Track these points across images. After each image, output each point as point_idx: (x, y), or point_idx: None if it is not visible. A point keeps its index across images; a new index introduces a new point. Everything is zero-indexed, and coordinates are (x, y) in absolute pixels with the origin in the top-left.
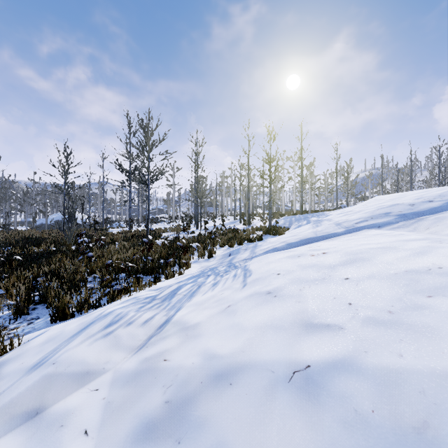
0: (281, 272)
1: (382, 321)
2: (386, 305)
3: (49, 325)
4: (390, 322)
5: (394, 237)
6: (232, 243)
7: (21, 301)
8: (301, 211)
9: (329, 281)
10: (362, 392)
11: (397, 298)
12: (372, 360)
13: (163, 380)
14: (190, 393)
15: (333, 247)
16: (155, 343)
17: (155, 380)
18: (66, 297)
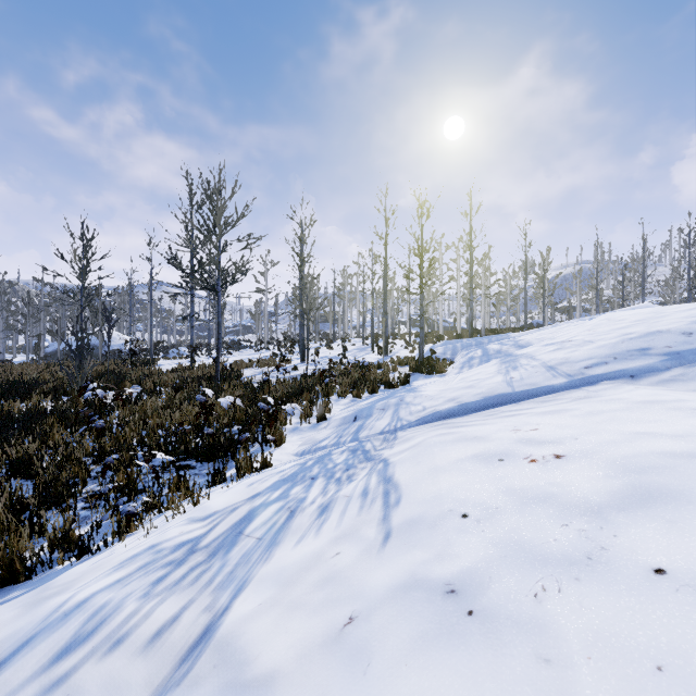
0: (469, 510)
1: None
2: None
3: None
4: None
5: None
6: (359, 392)
7: None
8: (470, 331)
9: (609, 571)
10: None
11: None
12: None
13: None
14: None
15: (571, 437)
16: None
17: None
18: (22, 531)
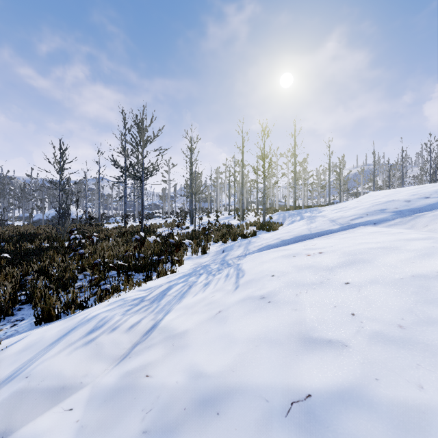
0: (275, 274)
1: (393, 338)
2: (394, 317)
3: (33, 327)
4: (403, 340)
5: (393, 236)
6: (225, 239)
7: (5, 301)
8: (294, 206)
9: (327, 285)
10: (376, 437)
11: (407, 309)
12: (386, 391)
13: (143, 402)
14: (172, 422)
15: (330, 246)
16: (138, 353)
17: (134, 401)
18: (52, 298)
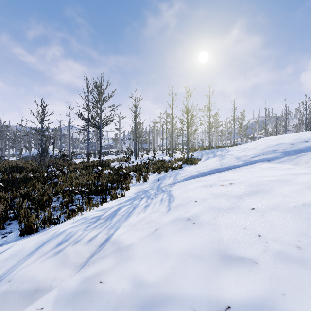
0: (197, 200)
1: (293, 258)
2: (293, 239)
3: (18, 238)
4: (301, 259)
5: (284, 171)
6: (160, 171)
7: None
8: (209, 146)
9: (238, 210)
10: None
11: (302, 232)
12: (292, 306)
13: (97, 305)
14: None
15: (237, 178)
16: (95, 262)
17: (90, 304)
18: (33, 216)
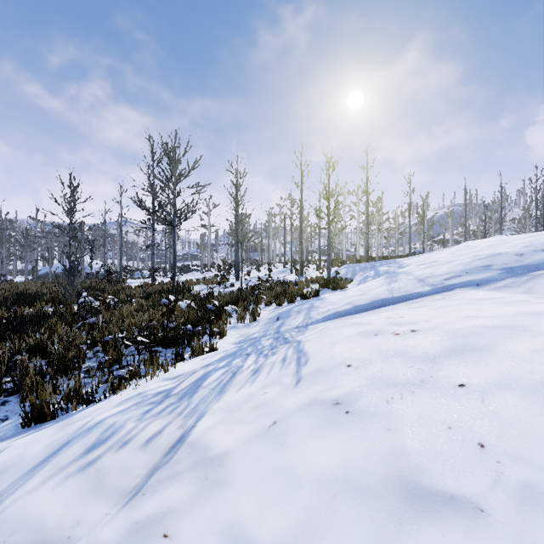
0: (352, 363)
1: None
2: None
3: (19, 430)
4: None
5: (512, 306)
6: (280, 301)
7: None
8: (366, 257)
9: (432, 387)
10: None
11: None
12: None
13: None
14: None
15: (424, 320)
16: (156, 487)
17: None
18: (47, 388)
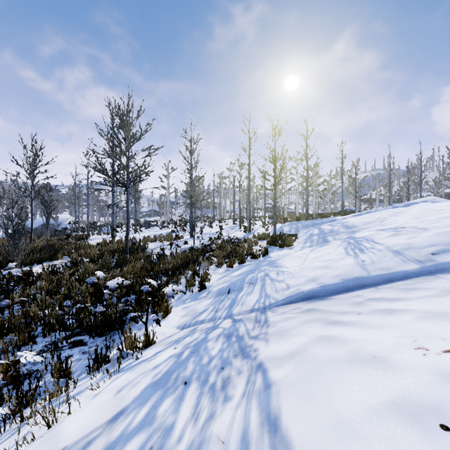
0: None
1: None
2: None
3: None
4: None
5: None
6: (231, 263)
7: None
8: (306, 215)
9: None
10: None
11: None
12: None
13: None
14: None
15: None
16: None
17: None
18: None
